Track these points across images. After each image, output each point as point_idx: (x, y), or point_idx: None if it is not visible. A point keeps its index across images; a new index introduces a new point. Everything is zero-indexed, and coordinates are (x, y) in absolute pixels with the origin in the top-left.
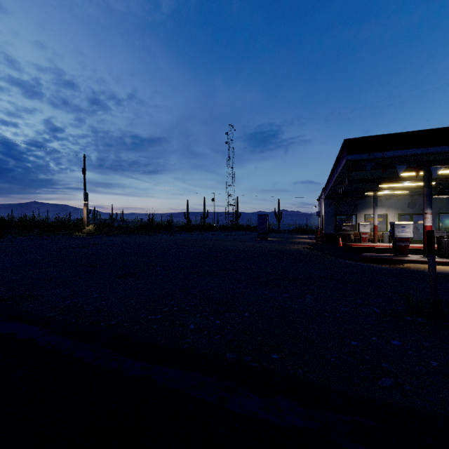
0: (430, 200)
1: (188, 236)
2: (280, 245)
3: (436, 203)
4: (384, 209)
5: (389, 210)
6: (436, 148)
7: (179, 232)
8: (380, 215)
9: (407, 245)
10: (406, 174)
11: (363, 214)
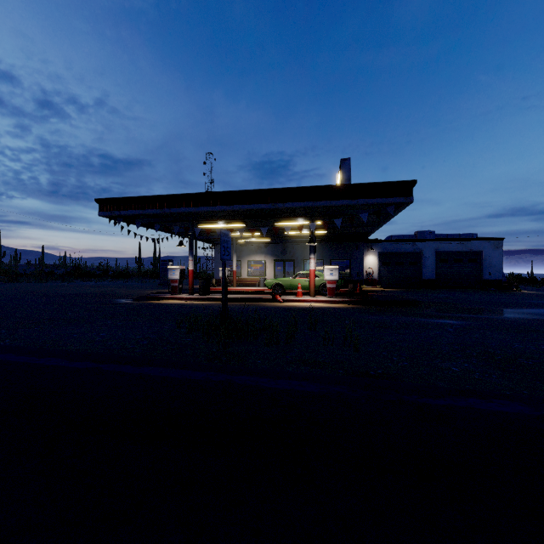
0: (191, 249)
1: (90, 283)
2: (147, 290)
3: (302, 251)
4: (263, 255)
5: (267, 257)
6: (150, 210)
7: (87, 279)
8: (260, 261)
9: (177, 286)
10: (202, 226)
11: (247, 260)
